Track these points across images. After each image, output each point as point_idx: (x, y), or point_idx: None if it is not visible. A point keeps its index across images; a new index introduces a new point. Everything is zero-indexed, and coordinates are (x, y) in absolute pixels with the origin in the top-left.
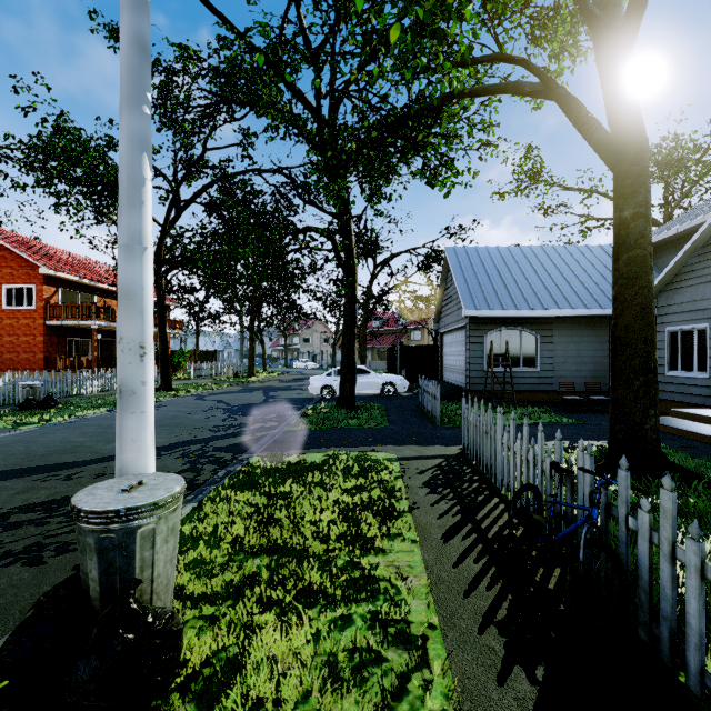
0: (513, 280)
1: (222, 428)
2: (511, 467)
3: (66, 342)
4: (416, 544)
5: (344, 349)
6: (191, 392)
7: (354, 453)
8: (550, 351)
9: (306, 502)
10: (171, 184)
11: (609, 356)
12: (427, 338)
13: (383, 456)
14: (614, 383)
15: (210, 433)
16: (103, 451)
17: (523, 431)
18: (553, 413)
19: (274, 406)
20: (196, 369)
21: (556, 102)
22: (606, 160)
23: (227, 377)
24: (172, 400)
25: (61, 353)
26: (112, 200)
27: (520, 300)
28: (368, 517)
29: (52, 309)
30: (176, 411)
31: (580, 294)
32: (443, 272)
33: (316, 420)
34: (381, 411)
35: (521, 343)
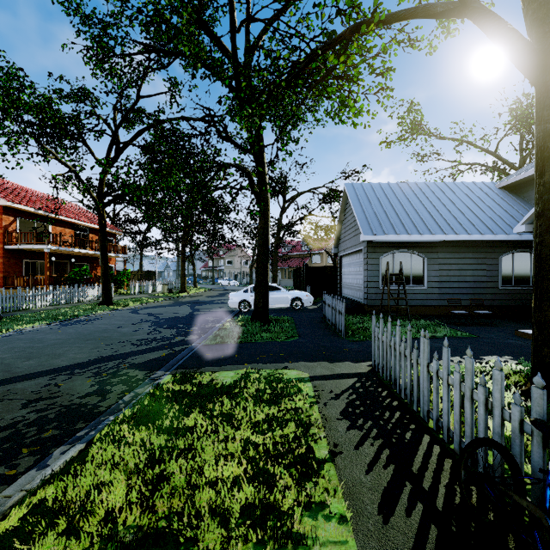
0: (403, 210)
1: (145, 341)
2: (444, 401)
3: (23, 264)
4: (347, 527)
5: (258, 269)
6: (128, 306)
7: (267, 371)
8: (436, 271)
9: (208, 448)
10: (112, 130)
11: (486, 275)
12: (325, 261)
13: (295, 374)
14: (541, 304)
15: (131, 348)
16: (17, 369)
17: (466, 364)
18: (447, 327)
19: (198, 318)
20: (136, 286)
21: (470, 18)
22: (526, 72)
23: (162, 292)
24: (110, 313)
25: (19, 273)
26: (59, 141)
27: (410, 227)
28: (282, 473)
29: (10, 235)
30: (108, 324)
31: (461, 222)
32: (342, 205)
33: (232, 333)
34: (291, 324)
35: (411, 264)
